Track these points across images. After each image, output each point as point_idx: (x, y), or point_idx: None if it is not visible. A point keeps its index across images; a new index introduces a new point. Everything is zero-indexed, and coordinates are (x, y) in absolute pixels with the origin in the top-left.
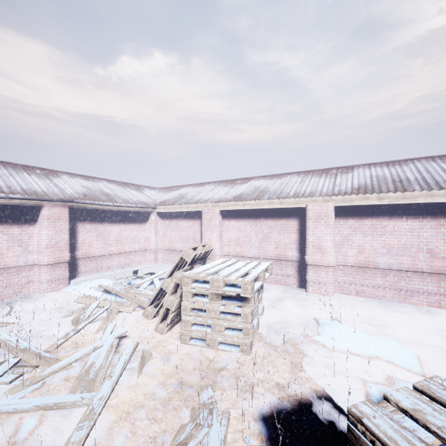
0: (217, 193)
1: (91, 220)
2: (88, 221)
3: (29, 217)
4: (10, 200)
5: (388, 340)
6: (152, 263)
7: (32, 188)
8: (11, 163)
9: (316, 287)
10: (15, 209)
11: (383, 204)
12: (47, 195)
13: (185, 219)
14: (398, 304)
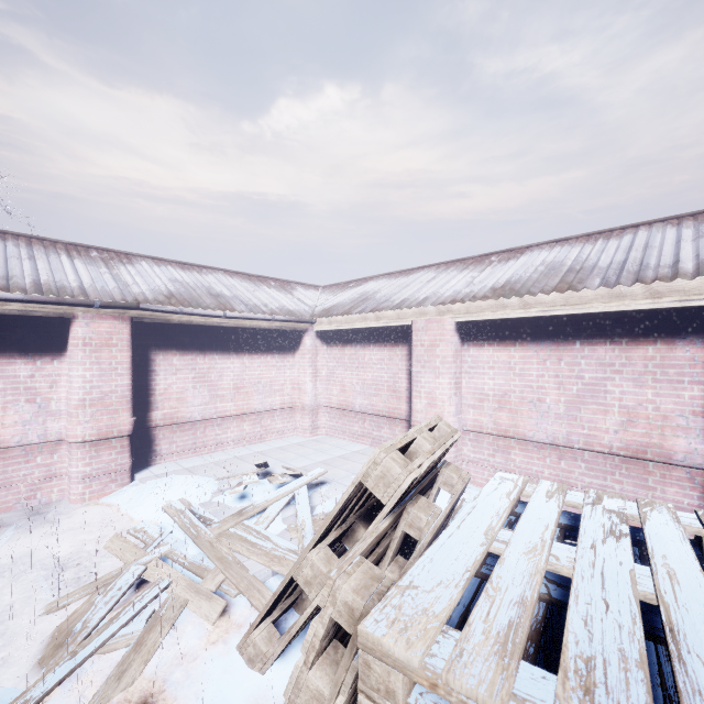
0: (444, 284)
1: (183, 347)
2: (177, 349)
3: (51, 340)
4: None
5: None
6: (307, 435)
7: (59, 281)
8: (45, 239)
9: None
10: (21, 324)
11: None
12: (83, 294)
13: (372, 344)
14: None
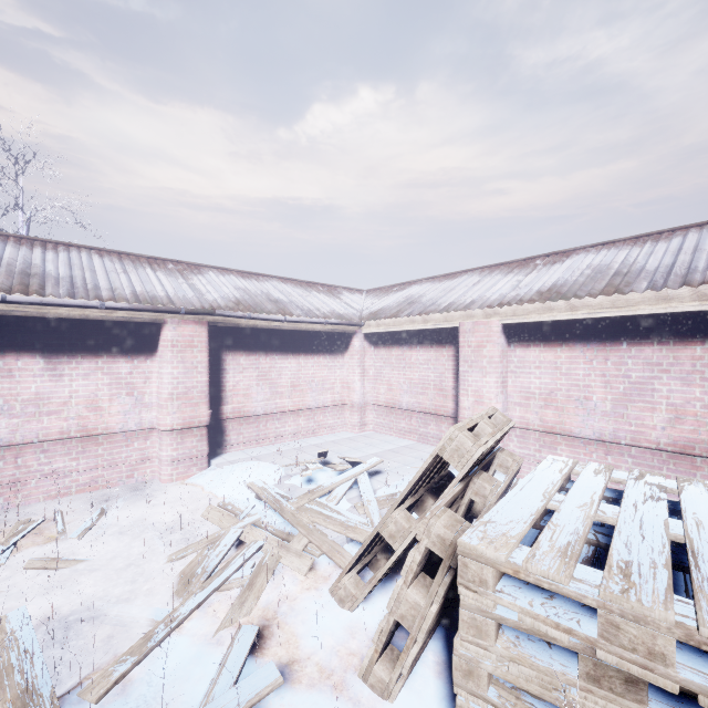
0: (490, 288)
1: (248, 348)
2: (243, 350)
3: (145, 342)
4: (109, 312)
5: None
6: (356, 431)
7: (150, 291)
8: (131, 254)
9: None
10: (122, 329)
11: None
12: (171, 302)
13: (419, 345)
14: None
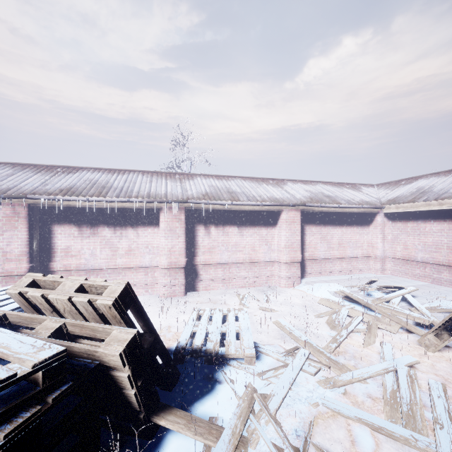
0: None
1: (316, 223)
2: (313, 223)
3: (271, 220)
4: (262, 207)
5: None
6: (378, 273)
7: (273, 196)
8: (254, 178)
9: None
10: (263, 214)
11: None
12: (284, 201)
13: (432, 220)
14: None
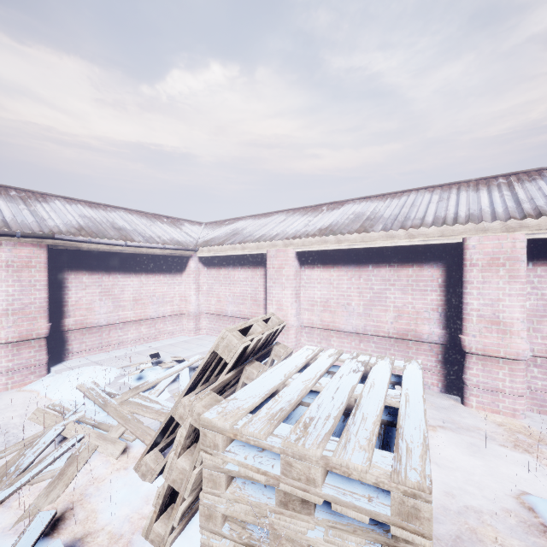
0: (290, 225)
1: (91, 269)
2: (86, 270)
3: None
4: None
5: None
6: (192, 335)
7: None
8: None
9: (487, 398)
10: None
11: None
12: (6, 226)
13: (240, 267)
14: None
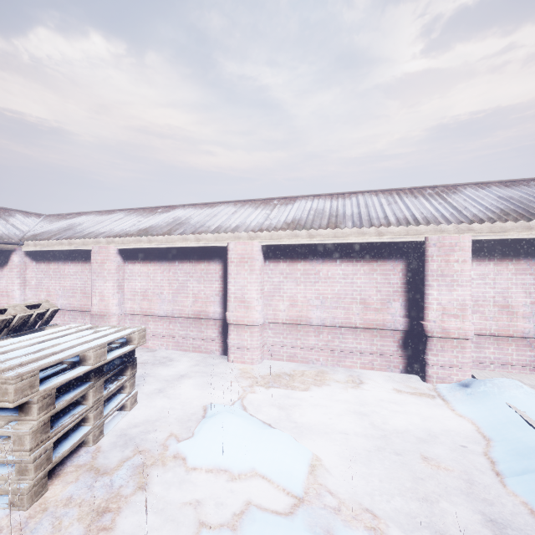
0: (122, 224)
1: None
2: None
3: None
4: None
5: (278, 437)
6: None
7: None
8: None
9: (239, 354)
10: None
11: (317, 244)
12: None
13: (70, 261)
14: (331, 368)
